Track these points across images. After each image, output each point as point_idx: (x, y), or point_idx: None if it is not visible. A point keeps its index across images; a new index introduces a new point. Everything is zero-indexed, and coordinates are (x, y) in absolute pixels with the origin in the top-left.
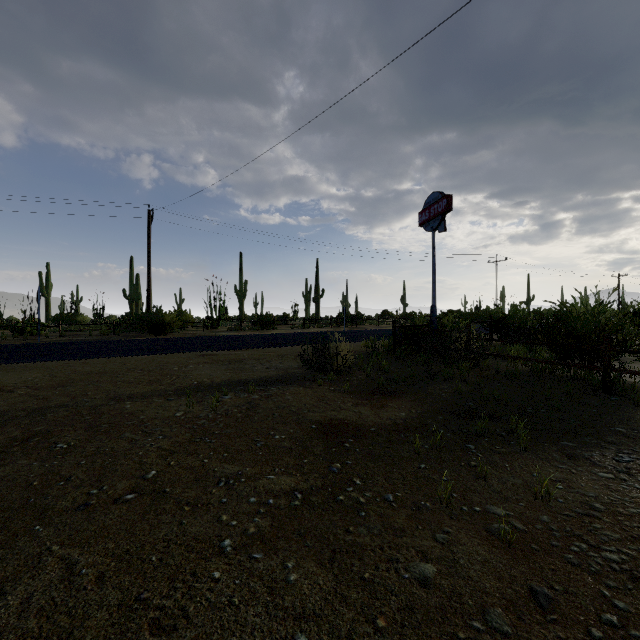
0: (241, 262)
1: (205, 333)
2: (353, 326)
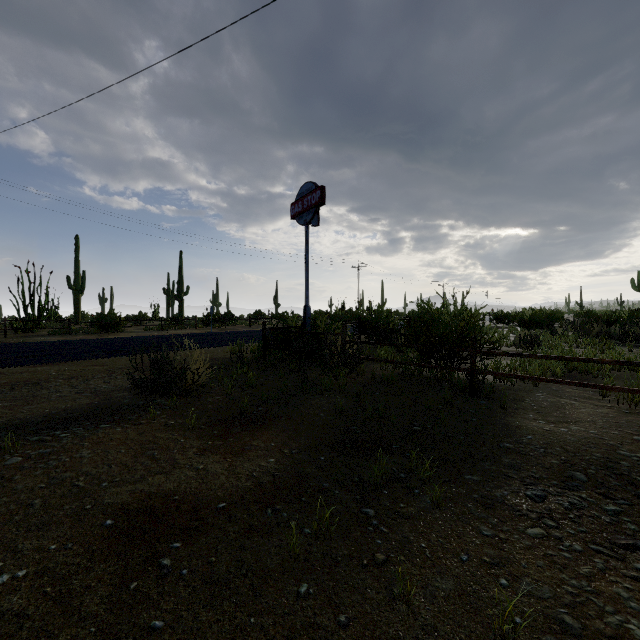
0: (77, 248)
1: (8, 339)
2: (222, 327)
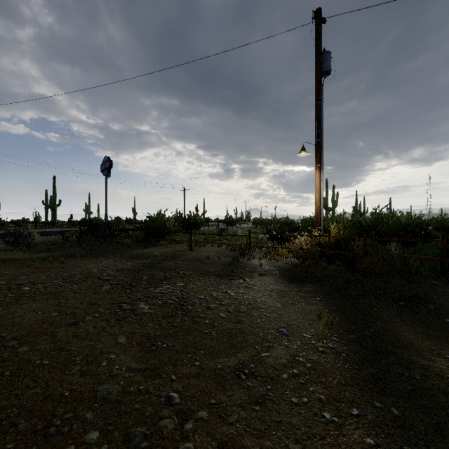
0: None
1: None
2: (82, 227)
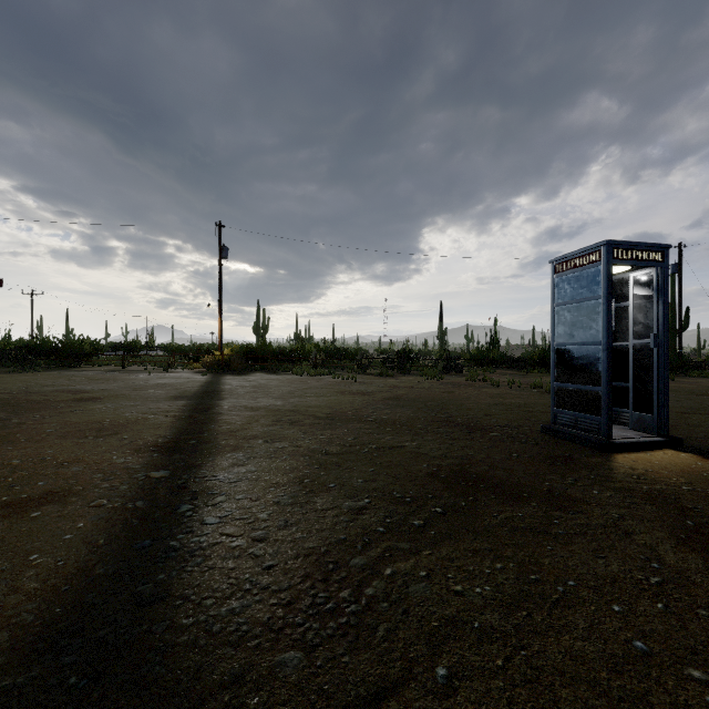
0: None
1: None
2: None
